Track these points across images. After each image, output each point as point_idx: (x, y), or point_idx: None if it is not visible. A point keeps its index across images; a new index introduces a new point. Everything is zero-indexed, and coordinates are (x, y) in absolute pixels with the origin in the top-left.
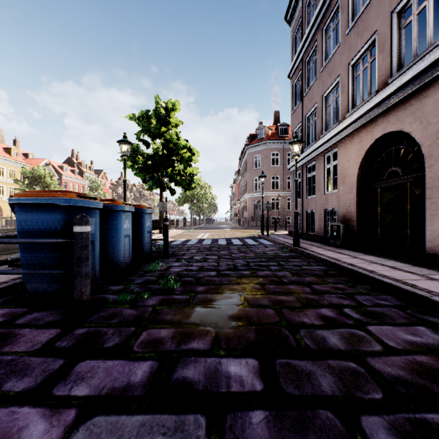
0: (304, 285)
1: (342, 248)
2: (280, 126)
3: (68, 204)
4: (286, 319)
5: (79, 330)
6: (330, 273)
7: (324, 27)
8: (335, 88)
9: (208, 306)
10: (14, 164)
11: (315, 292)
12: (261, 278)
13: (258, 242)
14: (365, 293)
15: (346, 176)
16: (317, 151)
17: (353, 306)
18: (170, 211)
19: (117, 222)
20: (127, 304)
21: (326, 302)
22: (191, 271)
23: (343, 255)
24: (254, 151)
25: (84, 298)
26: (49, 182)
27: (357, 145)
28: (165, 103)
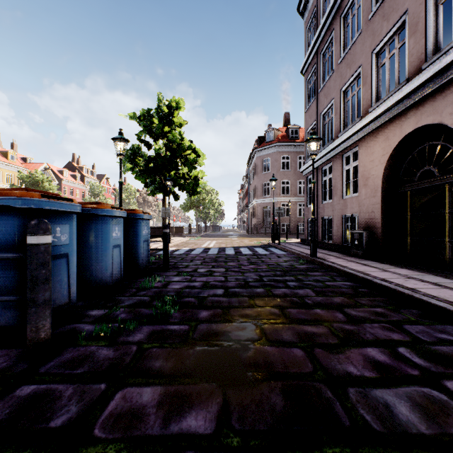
0: (334, 309)
1: (366, 259)
2: (291, 128)
3: (27, 205)
4: (323, 368)
5: (23, 389)
6: (362, 291)
7: (343, 14)
8: (356, 80)
9: (214, 344)
10: (10, 168)
11: (351, 320)
12: (279, 298)
13: (269, 251)
14: (416, 322)
15: (368, 178)
16: (334, 152)
17: (409, 344)
18: (174, 218)
19: (103, 230)
20: (105, 339)
21: (369, 336)
22: (193, 288)
23: (371, 268)
24: (263, 155)
25: (41, 336)
26: (47, 187)
27: (383, 142)
28: (168, 101)
